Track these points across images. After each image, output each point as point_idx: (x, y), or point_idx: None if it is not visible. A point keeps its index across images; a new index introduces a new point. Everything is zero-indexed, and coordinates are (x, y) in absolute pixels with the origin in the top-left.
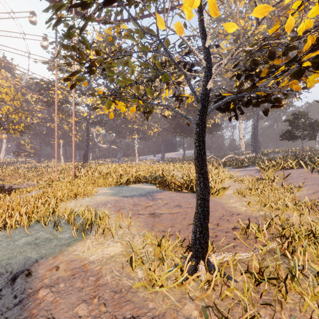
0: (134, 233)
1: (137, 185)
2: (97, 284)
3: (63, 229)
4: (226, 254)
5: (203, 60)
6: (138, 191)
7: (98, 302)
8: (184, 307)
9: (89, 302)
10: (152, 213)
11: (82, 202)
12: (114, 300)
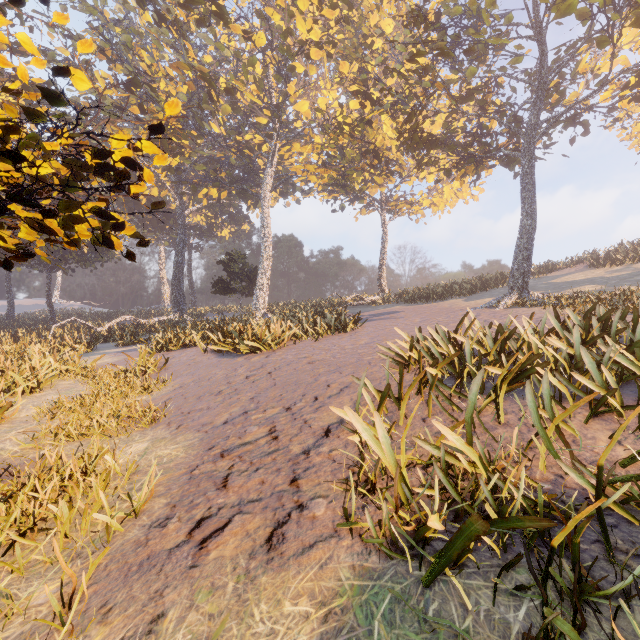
0: None
1: None
2: None
3: None
4: None
5: None
6: None
7: None
8: None
9: None
10: None
11: None
12: None
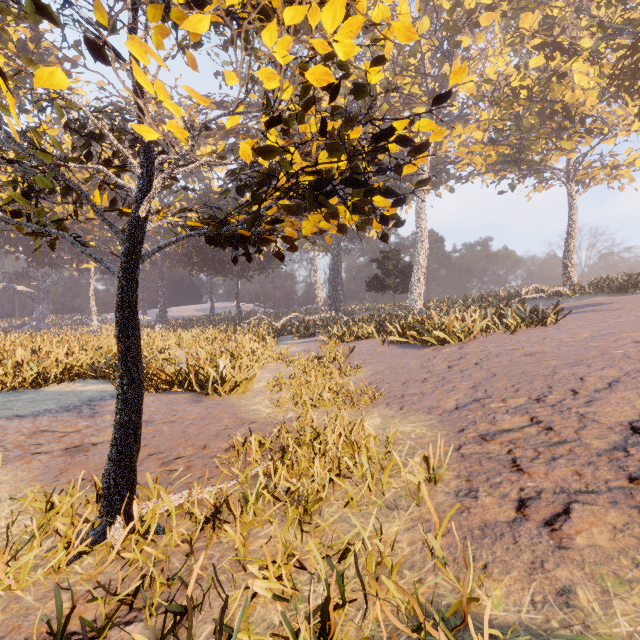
0: (1, 498)
1: (68, 385)
2: None
3: None
4: (163, 495)
5: (135, 164)
6: (62, 399)
7: None
8: (46, 605)
9: None
10: (73, 446)
11: None
12: None
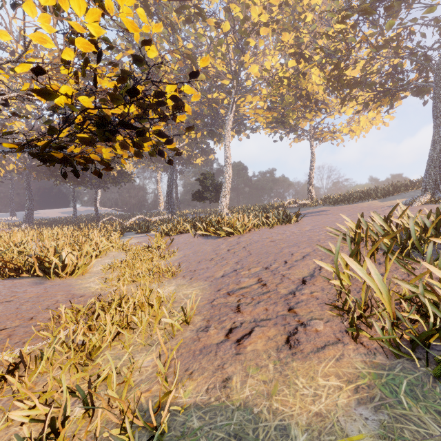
0: None
1: None
2: None
3: None
4: None
5: None
6: None
7: None
8: None
9: None
10: None
11: None
12: None
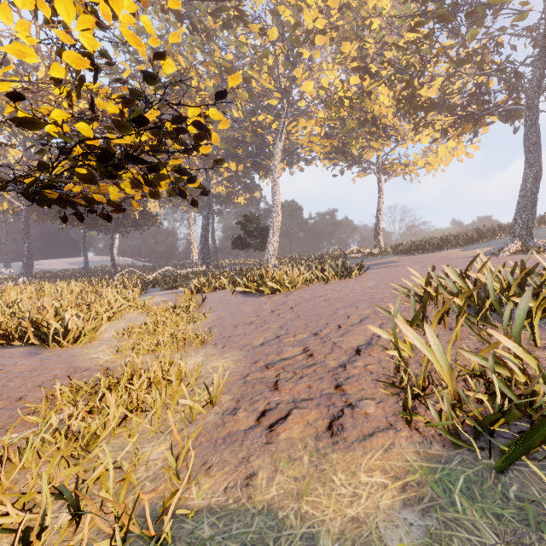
0: None
1: None
2: None
3: None
4: None
5: None
6: None
7: None
8: None
9: None
10: None
11: None
12: None
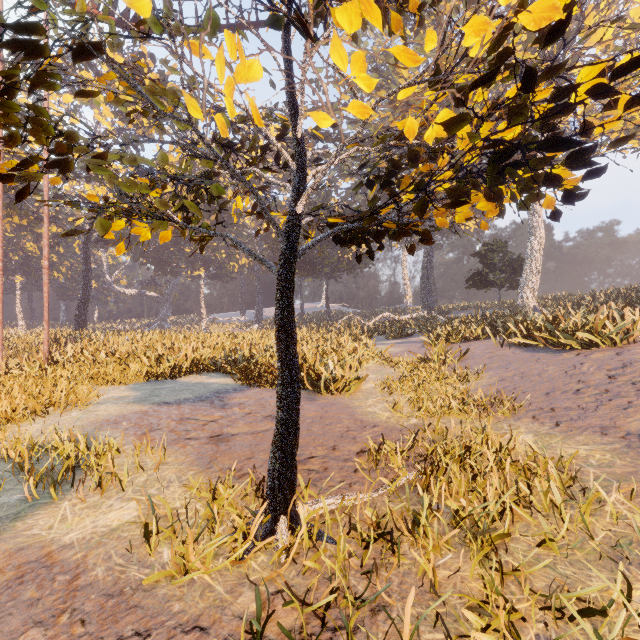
0: (171, 478)
1: (196, 377)
2: (74, 587)
3: (5, 485)
4: (323, 500)
5: (291, 160)
6: (195, 390)
7: (69, 621)
8: (237, 600)
9: (51, 624)
10: (215, 435)
11: (63, 420)
12: (105, 611)
